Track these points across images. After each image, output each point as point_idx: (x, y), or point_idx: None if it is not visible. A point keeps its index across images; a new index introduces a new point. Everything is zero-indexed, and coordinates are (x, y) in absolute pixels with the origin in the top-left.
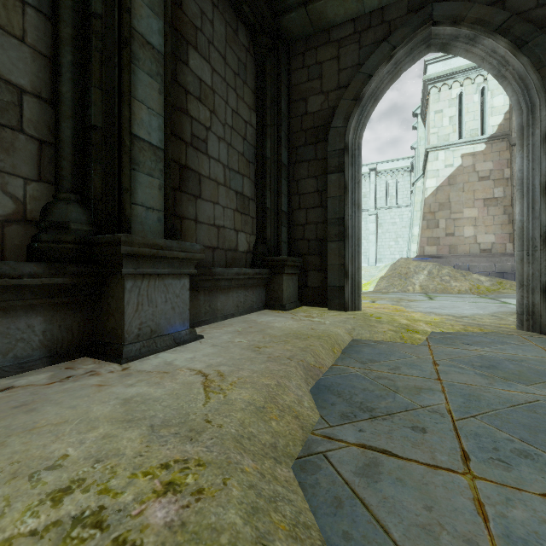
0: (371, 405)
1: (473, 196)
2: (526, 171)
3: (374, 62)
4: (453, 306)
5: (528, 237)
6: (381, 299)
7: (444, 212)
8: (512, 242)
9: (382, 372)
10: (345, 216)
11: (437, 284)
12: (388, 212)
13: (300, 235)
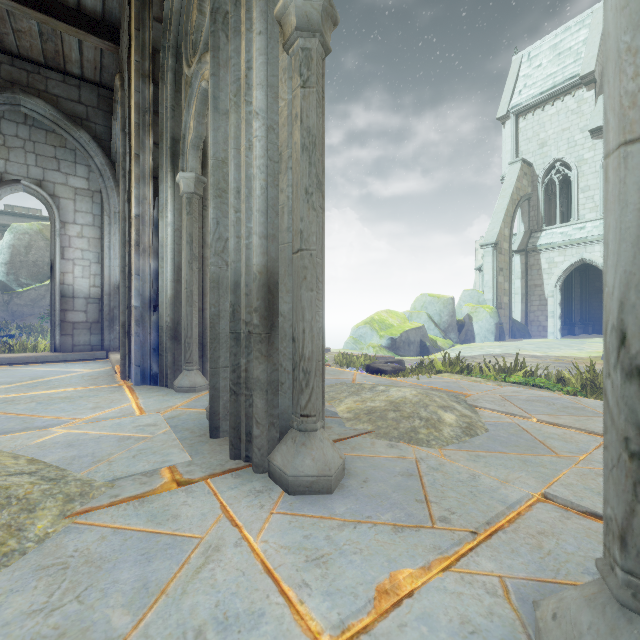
0: None
1: None
2: None
3: None
4: None
5: None
6: None
7: None
8: None
9: None
10: None
11: None
12: None
13: (592, 316)
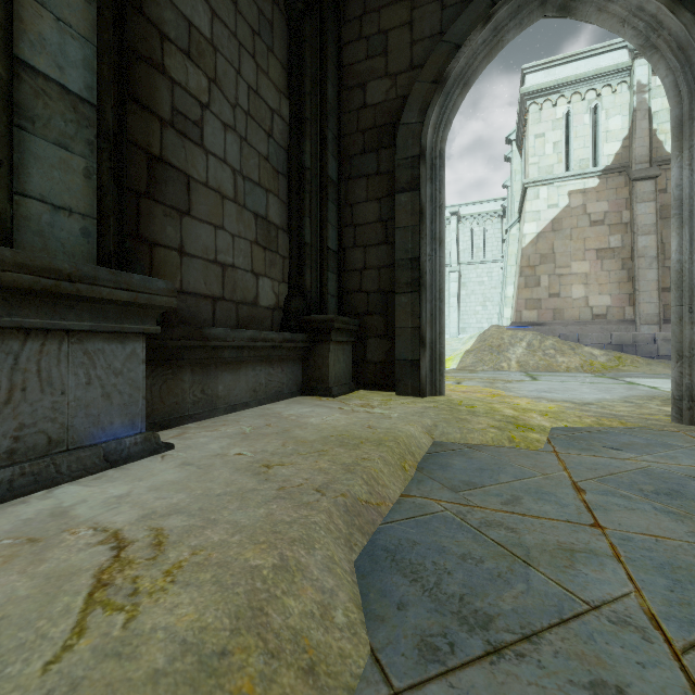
0: (484, 606)
1: (584, 246)
2: (688, 187)
3: (463, 26)
4: (567, 389)
5: (691, 285)
6: (469, 379)
7: (547, 267)
8: (632, 305)
9: (491, 510)
10: (421, 255)
11: (539, 360)
12: (474, 268)
13: (356, 285)
